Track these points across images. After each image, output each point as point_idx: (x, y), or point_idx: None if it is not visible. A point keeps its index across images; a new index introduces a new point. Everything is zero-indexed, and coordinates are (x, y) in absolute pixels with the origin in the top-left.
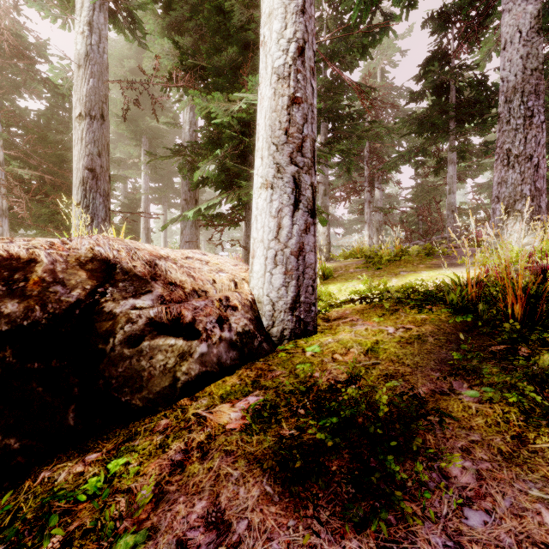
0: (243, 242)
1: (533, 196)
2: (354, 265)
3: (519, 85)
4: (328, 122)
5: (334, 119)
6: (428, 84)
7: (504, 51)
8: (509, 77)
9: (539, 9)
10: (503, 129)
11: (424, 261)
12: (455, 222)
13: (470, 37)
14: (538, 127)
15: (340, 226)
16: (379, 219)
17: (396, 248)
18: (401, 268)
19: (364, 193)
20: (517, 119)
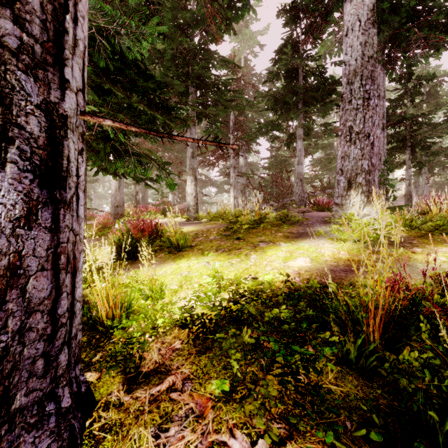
0: (111, 199)
1: (370, 170)
2: (216, 230)
3: (359, 69)
4: (197, 89)
5: (202, 87)
6: (282, 66)
7: (347, 37)
8: (350, 61)
9: (374, 4)
10: (345, 108)
11: (281, 228)
12: (303, 189)
13: (314, 32)
14: (373, 109)
15: (213, 186)
16: (243, 182)
17: (256, 213)
18: (260, 238)
19: (231, 159)
20: (358, 100)
